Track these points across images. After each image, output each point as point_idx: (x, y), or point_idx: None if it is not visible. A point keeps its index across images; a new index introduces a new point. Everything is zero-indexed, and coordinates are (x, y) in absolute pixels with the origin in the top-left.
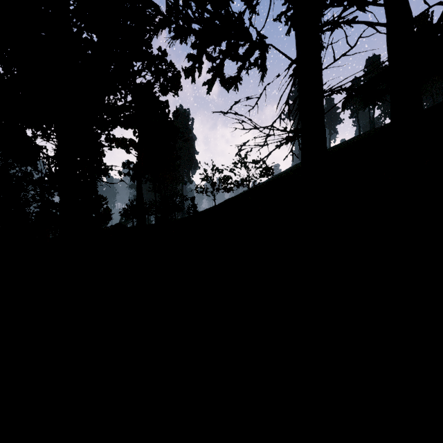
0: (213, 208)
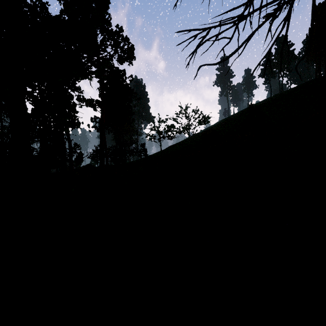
0: (160, 152)
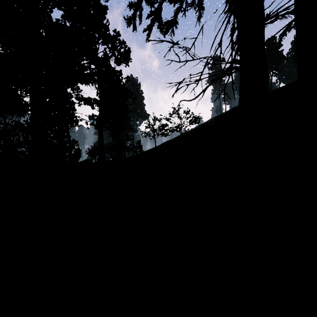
0: (154, 149)
